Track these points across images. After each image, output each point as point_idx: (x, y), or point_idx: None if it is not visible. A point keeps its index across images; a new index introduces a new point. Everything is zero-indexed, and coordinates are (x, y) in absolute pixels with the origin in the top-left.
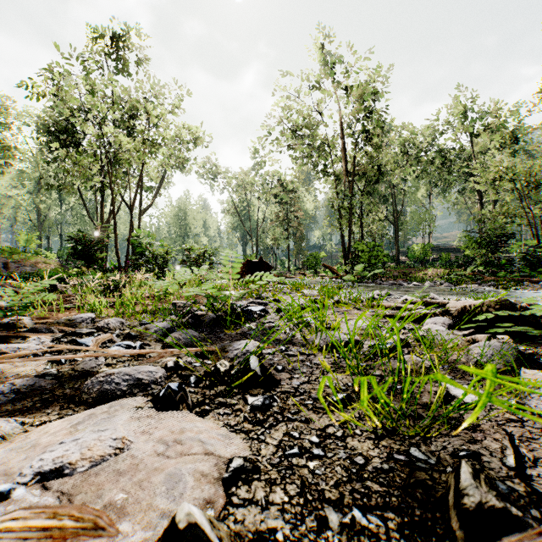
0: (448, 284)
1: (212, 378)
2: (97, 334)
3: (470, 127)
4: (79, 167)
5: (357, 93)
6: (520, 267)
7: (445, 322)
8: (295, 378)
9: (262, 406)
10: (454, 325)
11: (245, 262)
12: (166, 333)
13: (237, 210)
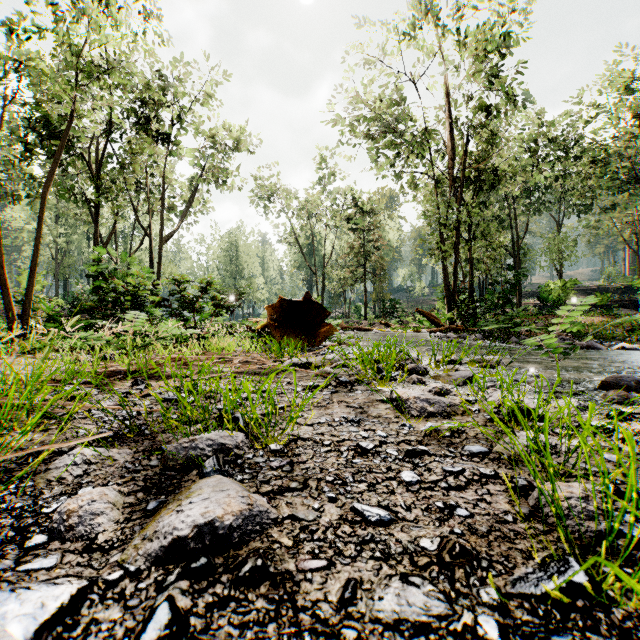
0: None
1: None
2: None
3: (639, 104)
4: None
5: (469, 50)
6: None
7: None
8: None
9: None
10: None
11: (276, 303)
12: None
13: (297, 240)
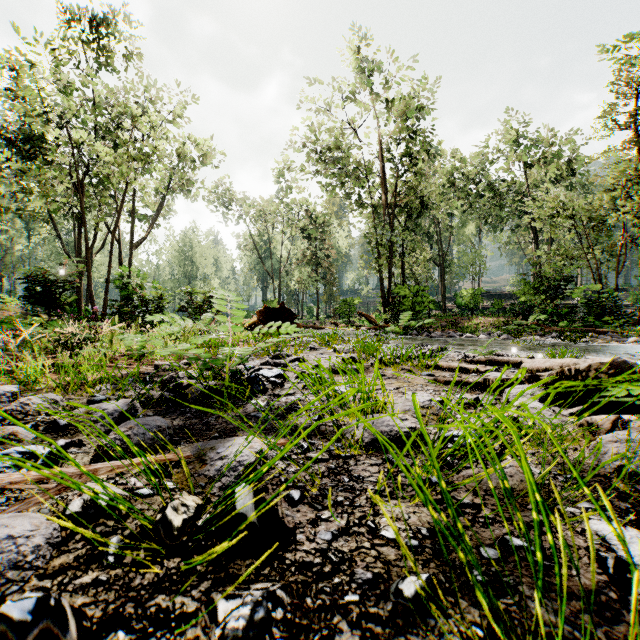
0: (507, 336)
1: (154, 541)
2: (2, 423)
3: (525, 155)
4: (38, 181)
5: (399, 109)
6: (583, 315)
7: (535, 392)
8: (322, 522)
9: (248, 630)
10: (547, 397)
11: (262, 309)
12: (119, 419)
13: (255, 246)
